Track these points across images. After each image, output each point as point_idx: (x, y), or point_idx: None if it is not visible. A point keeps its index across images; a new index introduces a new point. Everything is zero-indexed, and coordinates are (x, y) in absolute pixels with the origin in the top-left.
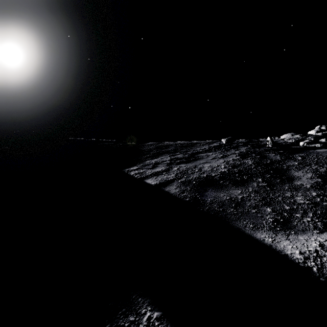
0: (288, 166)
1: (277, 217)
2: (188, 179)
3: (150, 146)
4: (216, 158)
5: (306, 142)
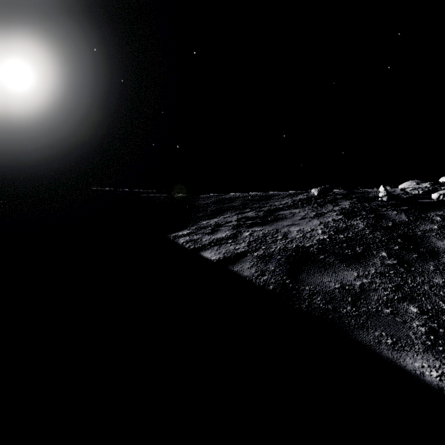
0: (423, 231)
1: (431, 324)
2: (268, 251)
3: (207, 200)
4: (307, 218)
5: (443, 194)
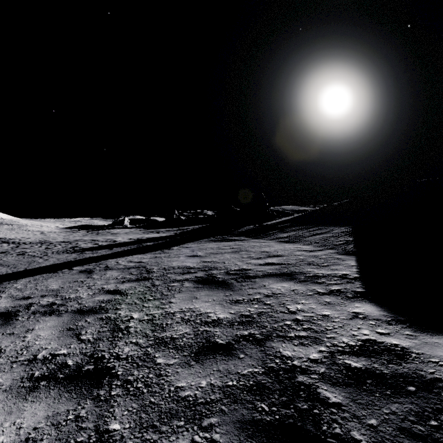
0: None
1: None
2: None
3: None
4: None
5: None
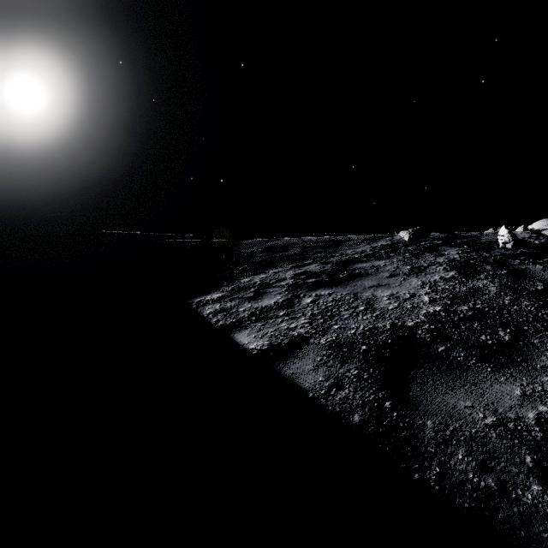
0: None
1: None
2: (345, 335)
3: (252, 247)
4: (400, 275)
5: None
